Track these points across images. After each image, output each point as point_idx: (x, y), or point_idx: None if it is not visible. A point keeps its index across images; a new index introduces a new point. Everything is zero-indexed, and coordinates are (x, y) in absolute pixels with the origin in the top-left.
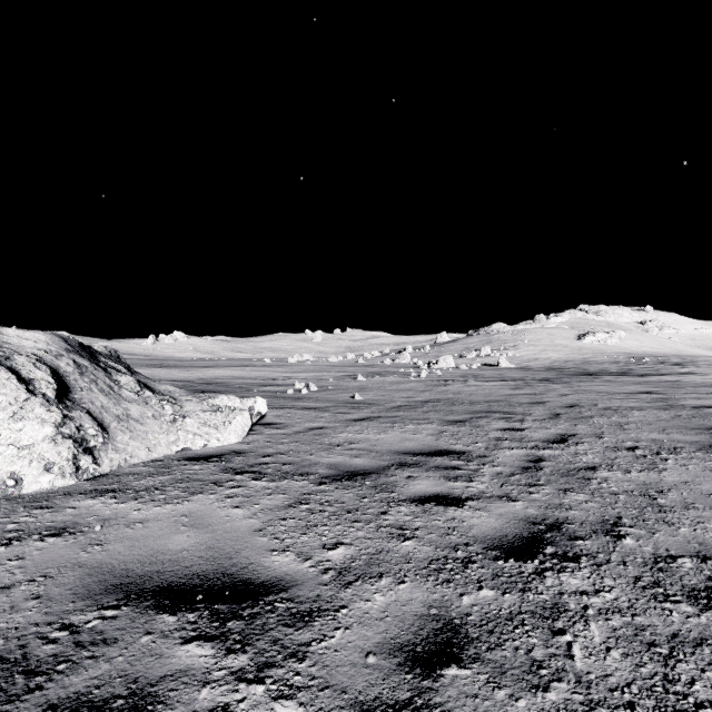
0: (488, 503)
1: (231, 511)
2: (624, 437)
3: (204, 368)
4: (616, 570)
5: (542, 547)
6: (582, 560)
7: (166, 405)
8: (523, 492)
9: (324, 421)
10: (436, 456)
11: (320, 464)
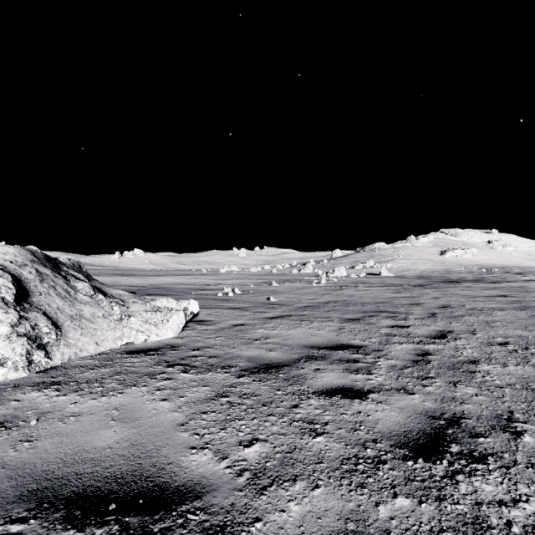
0: (389, 396)
1: (159, 404)
2: (494, 334)
3: (155, 276)
4: (526, 473)
5: (447, 445)
6: (489, 460)
7: (115, 306)
8: (417, 384)
9: (245, 318)
10: (338, 350)
11: (241, 357)
